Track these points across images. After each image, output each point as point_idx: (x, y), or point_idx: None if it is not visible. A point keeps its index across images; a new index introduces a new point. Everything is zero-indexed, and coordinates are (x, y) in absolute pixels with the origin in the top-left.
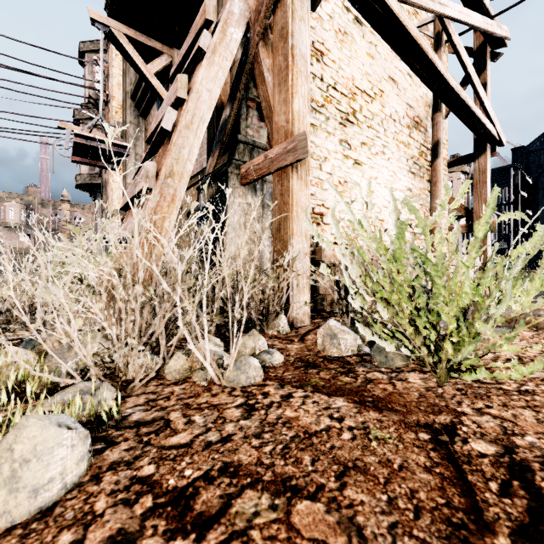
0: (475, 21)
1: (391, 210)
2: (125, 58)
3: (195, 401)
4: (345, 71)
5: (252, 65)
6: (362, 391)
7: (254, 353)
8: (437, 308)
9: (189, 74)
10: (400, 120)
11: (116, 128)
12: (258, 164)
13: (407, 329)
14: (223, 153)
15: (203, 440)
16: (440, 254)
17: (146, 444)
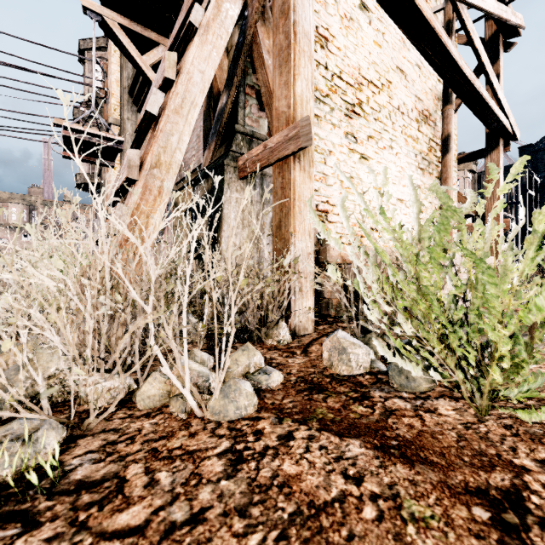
0: (489, 7)
1: (411, 201)
2: (120, 50)
3: (165, 445)
4: (351, 60)
5: (251, 46)
6: (383, 429)
7: (248, 371)
8: (483, 325)
9: (180, 55)
10: (409, 113)
11: (114, 126)
12: (257, 155)
13: (436, 346)
14: (220, 145)
15: (164, 520)
16: (482, 253)
17: (80, 528)
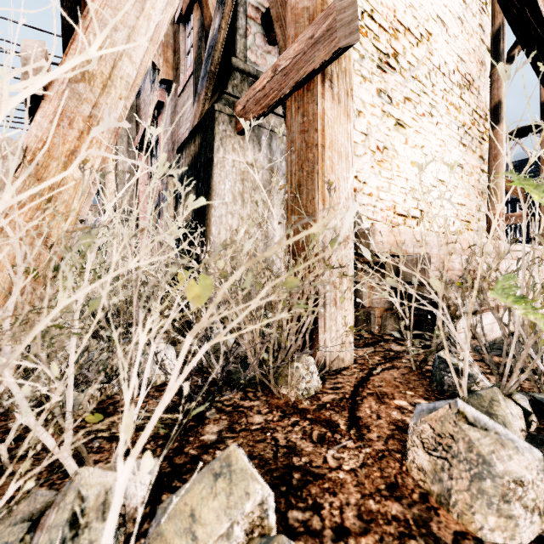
0: None
1: None
2: None
3: None
4: None
5: None
6: None
7: None
8: None
9: None
10: (450, 75)
11: None
12: (262, 88)
13: None
14: (213, 95)
15: None
16: None
17: None
